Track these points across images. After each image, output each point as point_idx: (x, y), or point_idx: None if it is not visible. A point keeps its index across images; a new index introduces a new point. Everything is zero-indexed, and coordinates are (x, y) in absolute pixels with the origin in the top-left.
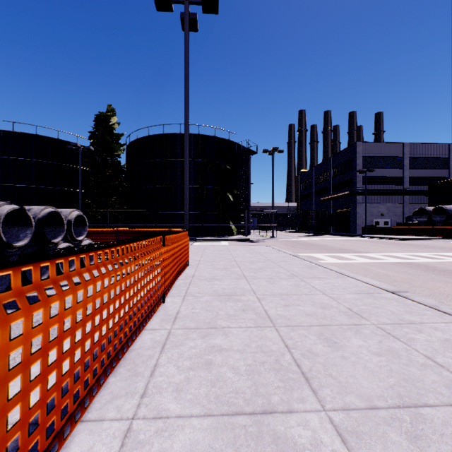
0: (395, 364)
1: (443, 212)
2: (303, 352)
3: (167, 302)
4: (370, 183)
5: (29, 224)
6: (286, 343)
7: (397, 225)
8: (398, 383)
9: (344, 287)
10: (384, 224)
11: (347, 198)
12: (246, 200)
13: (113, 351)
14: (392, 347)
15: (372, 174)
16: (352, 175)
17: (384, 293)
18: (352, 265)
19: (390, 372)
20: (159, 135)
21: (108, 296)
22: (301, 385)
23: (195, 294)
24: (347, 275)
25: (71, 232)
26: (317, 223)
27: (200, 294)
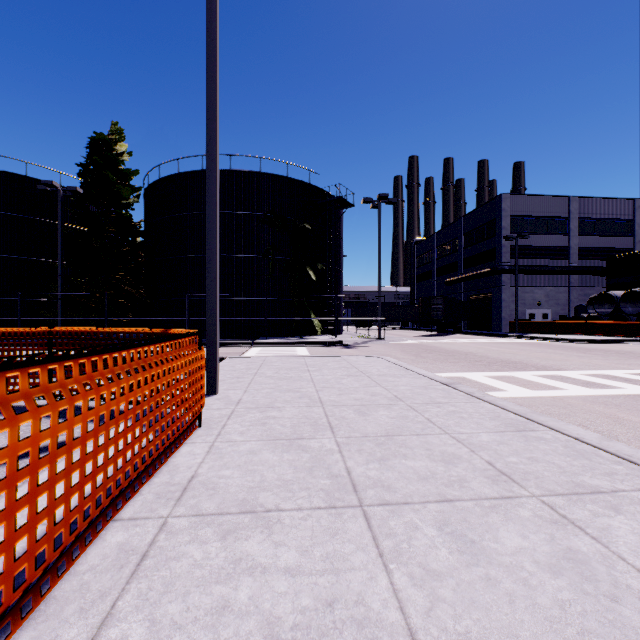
0: None
1: (638, 299)
2: None
3: None
4: (521, 256)
5: None
6: None
7: (560, 319)
8: None
9: None
10: (542, 318)
11: (487, 278)
12: (337, 281)
13: None
14: None
15: (524, 243)
16: (494, 244)
17: None
18: (570, 404)
19: None
20: (196, 173)
21: None
22: None
23: None
24: None
25: None
26: (444, 316)
27: None
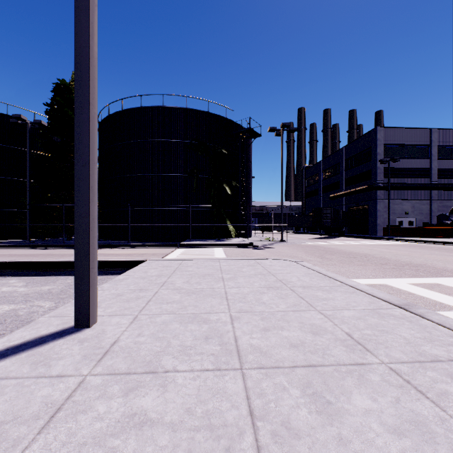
0: None
1: None
2: None
3: None
4: (392, 175)
5: None
6: None
7: (423, 225)
8: None
9: None
10: (408, 224)
11: (364, 193)
12: (247, 195)
13: None
14: None
15: (395, 165)
16: (370, 166)
17: None
18: None
19: None
20: (136, 110)
21: None
22: None
23: None
24: None
25: None
26: (332, 223)
27: None
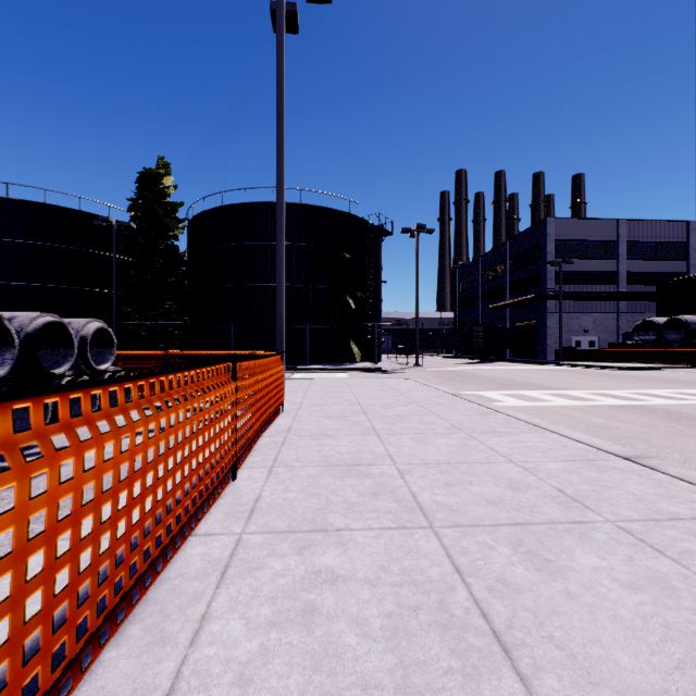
0: (671, 611)
1: (681, 326)
2: (490, 584)
3: (240, 479)
4: (567, 281)
5: (9, 342)
6: (456, 563)
7: (608, 347)
8: (690, 657)
9: (543, 448)
10: (589, 346)
11: (532, 304)
12: (376, 308)
13: (113, 596)
14: (655, 570)
15: (570, 268)
16: (539, 269)
17: (613, 460)
18: (546, 409)
19: (666, 630)
20: (240, 206)
21: (96, 486)
22: (495, 666)
23: (291, 462)
24: (544, 427)
25: (87, 357)
26: (486, 343)
27: (300, 464)
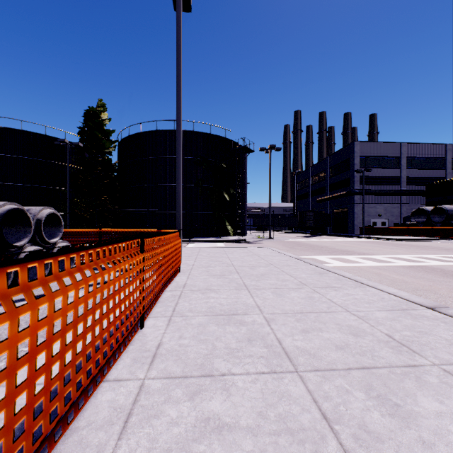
0: None
1: (442, 212)
2: (355, 432)
3: (146, 327)
4: (367, 183)
5: None
6: (322, 409)
7: (394, 226)
8: None
9: (368, 300)
10: (381, 225)
11: (345, 198)
12: (243, 200)
13: None
14: None
15: (369, 174)
16: (349, 175)
17: (421, 309)
18: (361, 269)
19: None
20: (152, 132)
21: None
22: None
23: (186, 312)
24: (365, 283)
25: (41, 233)
26: (315, 223)
27: (192, 313)
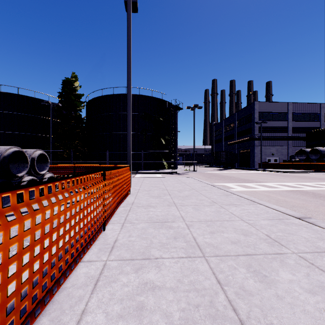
0: None
1: (317, 152)
2: (236, 290)
3: (107, 229)
4: (264, 131)
5: None
6: (218, 278)
7: (283, 162)
8: None
9: (257, 213)
10: (274, 161)
11: (248, 142)
12: (175, 144)
13: (31, 304)
14: (322, 281)
15: (265, 125)
16: (251, 125)
17: (292, 219)
18: (256, 192)
19: None
20: (110, 95)
21: (19, 245)
22: None
23: (133, 220)
24: (257, 202)
25: (34, 168)
26: (226, 160)
27: (137, 221)
